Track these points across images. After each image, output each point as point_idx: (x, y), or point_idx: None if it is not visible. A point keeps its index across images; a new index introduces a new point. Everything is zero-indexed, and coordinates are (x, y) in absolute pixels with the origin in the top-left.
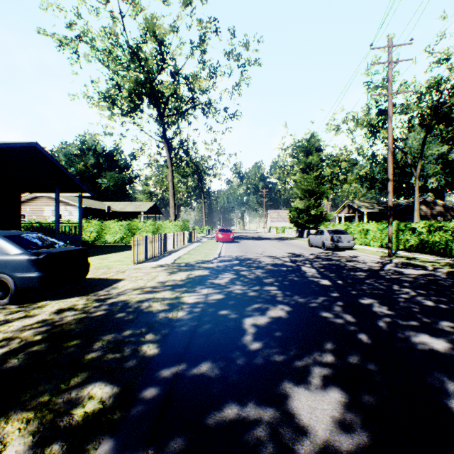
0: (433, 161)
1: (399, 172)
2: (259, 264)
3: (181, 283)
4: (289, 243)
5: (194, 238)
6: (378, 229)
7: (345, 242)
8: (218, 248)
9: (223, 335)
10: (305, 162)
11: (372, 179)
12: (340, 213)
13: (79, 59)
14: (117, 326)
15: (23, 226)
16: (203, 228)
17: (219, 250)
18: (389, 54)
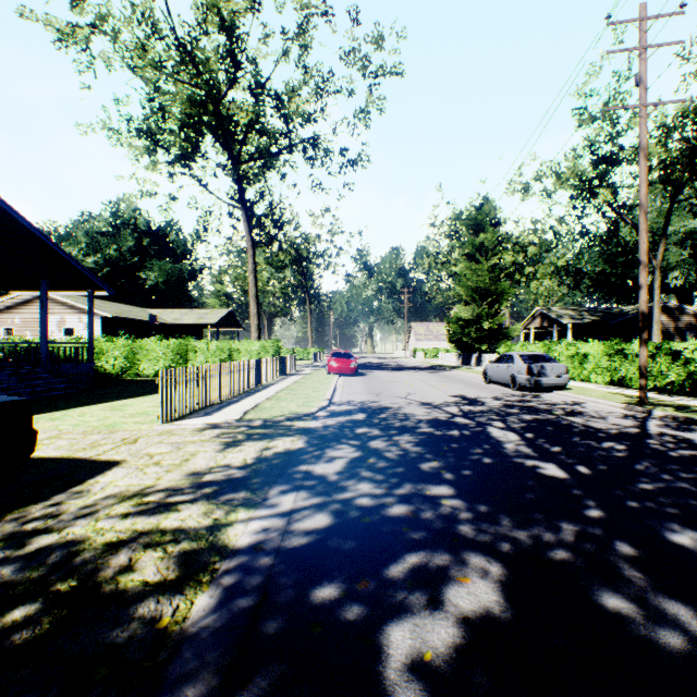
0: (677, 243)
1: (626, 259)
2: (406, 422)
3: (241, 475)
4: (449, 377)
5: (292, 368)
6: (605, 353)
7: (553, 376)
8: (330, 387)
9: None
10: (473, 244)
11: (576, 273)
12: (528, 326)
13: (92, 64)
14: None
15: (0, 348)
16: (309, 351)
17: (331, 391)
18: (641, 34)
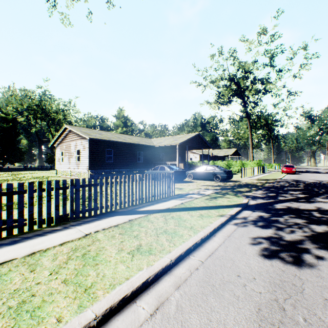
0: None
1: None
2: (303, 182)
3: (263, 182)
4: None
5: (265, 171)
6: None
7: None
8: (282, 176)
9: (277, 188)
10: None
11: None
12: None
13: (205, 88)
14: (250, 185)
15: None
16: (272, 165)
17: (282, 176)
18: None
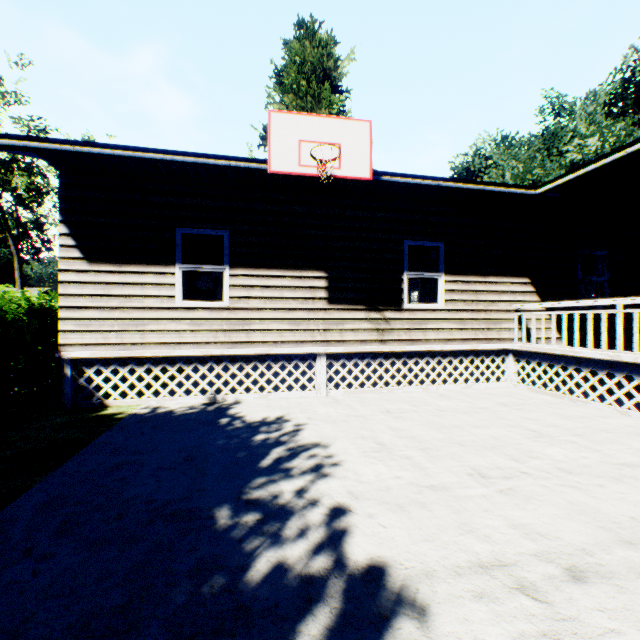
0: None
1: None
2: None
3: None
4: None
5: None
6: None
7: None
8: None
9: None
10: None
11: None
12: None
13: None
14: None
15: None
16: None
17: None
18: None
